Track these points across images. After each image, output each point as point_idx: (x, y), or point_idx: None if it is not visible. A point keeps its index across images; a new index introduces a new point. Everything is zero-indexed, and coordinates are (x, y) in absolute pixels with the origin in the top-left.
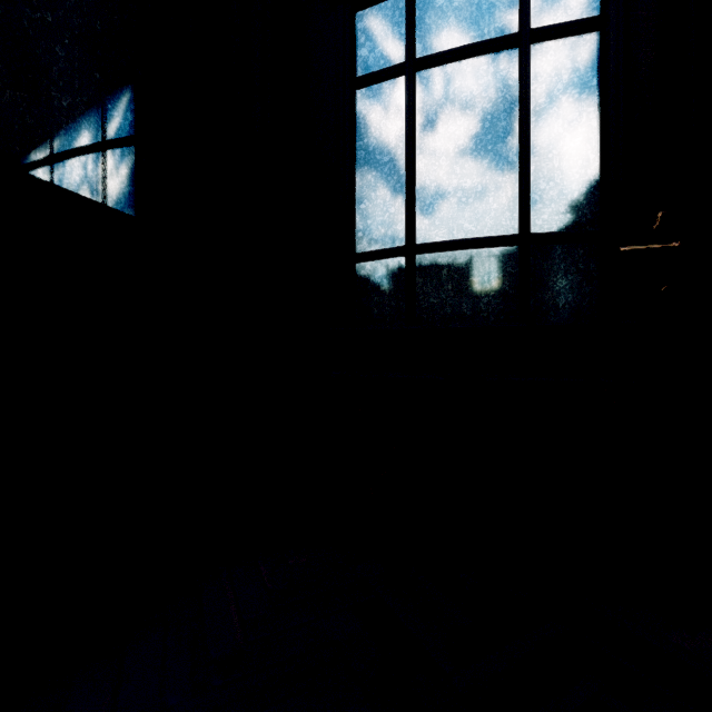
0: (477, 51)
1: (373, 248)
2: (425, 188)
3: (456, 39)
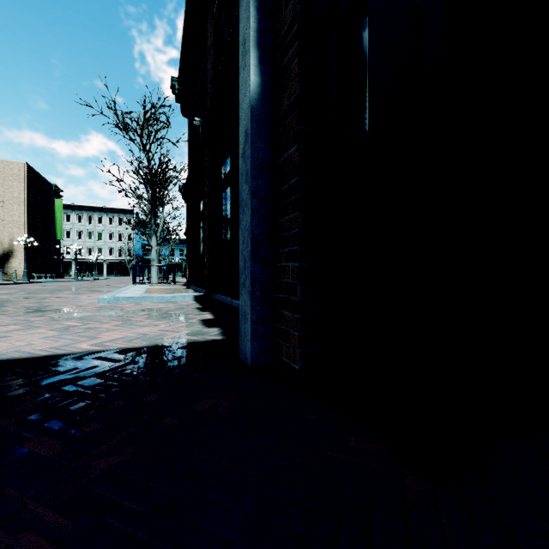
0: None
1: None
2: None
3: None
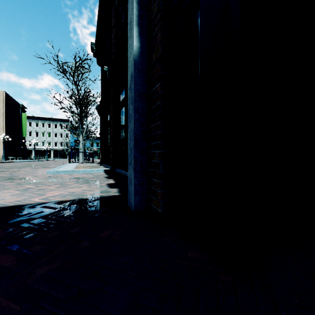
0: None
1: None
2: None
3: None
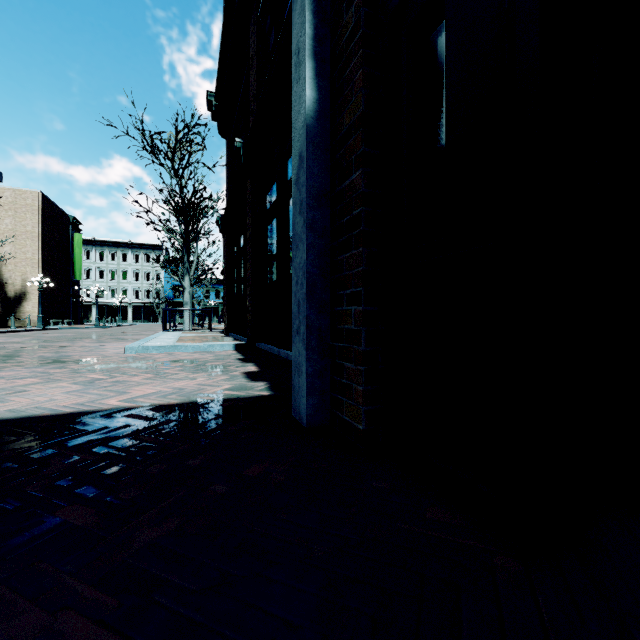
0: None
1: None
2: None
3: None
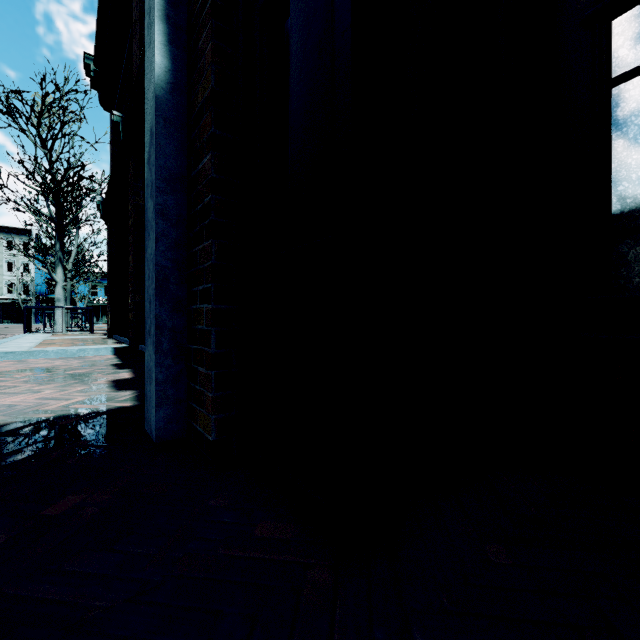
0: None
1: (633, 224)
2: None
3: None
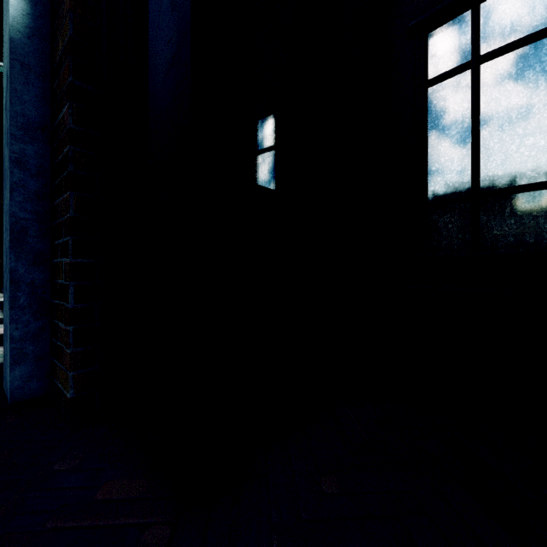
0: (540, 37)
1: (442, 197)
2: (489, 149)
3: (519, 31)
